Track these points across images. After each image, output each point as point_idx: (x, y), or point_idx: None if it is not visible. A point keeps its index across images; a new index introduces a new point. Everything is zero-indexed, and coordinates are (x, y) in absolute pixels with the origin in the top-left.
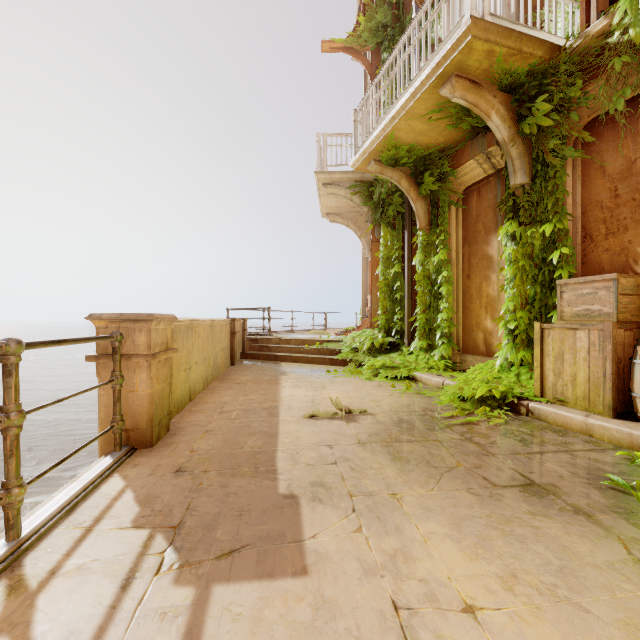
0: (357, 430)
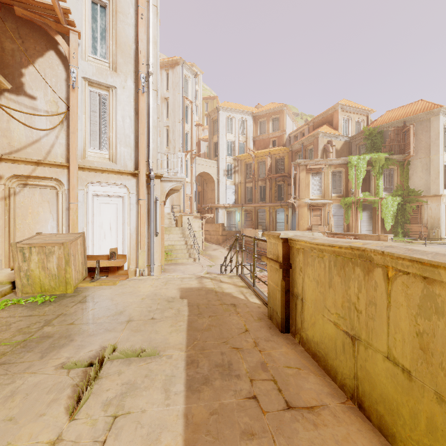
0: (118, 334)
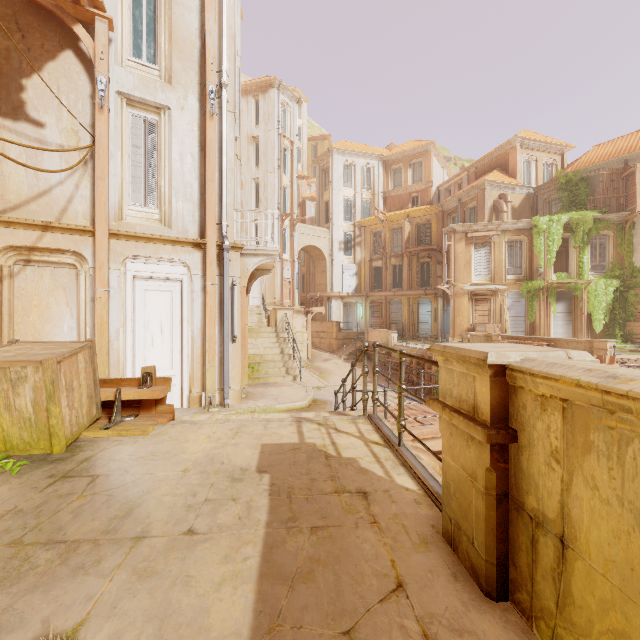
0: (99, 584)
